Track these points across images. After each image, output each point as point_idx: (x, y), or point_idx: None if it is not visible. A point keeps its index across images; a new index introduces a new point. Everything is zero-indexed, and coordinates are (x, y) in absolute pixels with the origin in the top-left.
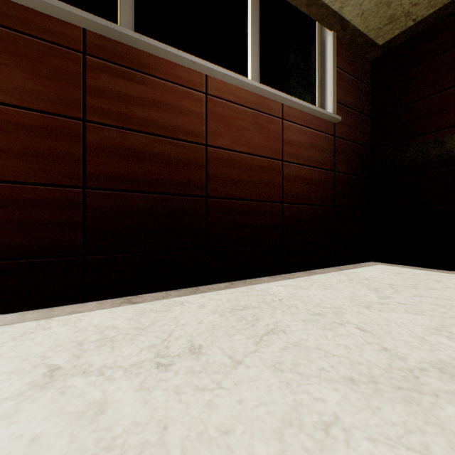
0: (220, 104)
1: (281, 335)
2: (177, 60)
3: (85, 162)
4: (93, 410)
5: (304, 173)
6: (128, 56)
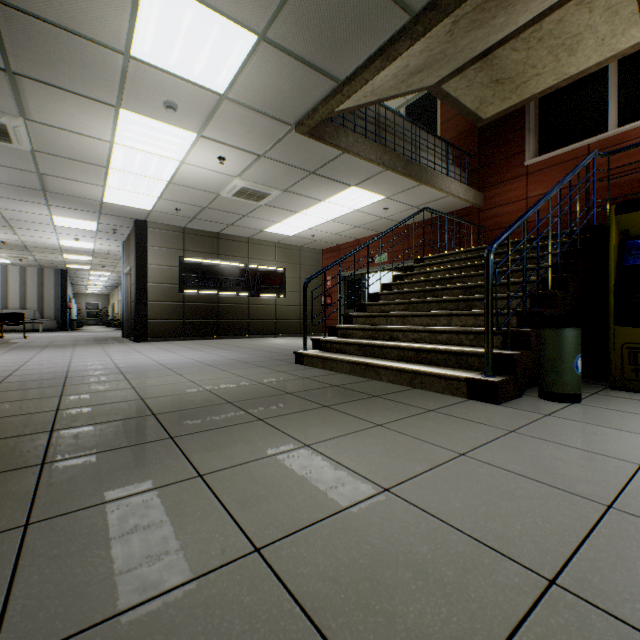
0: None
1: None
2: None
3: (588, 199)
4: None
5: None
6: (609, 142)
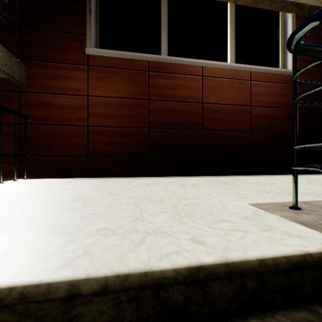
0: (210, 80)
1: (234, 185)
2: (187, 63)
3: (148, 117)
4: (163, 188)
5: (267, 112)
6: (165, 67)
